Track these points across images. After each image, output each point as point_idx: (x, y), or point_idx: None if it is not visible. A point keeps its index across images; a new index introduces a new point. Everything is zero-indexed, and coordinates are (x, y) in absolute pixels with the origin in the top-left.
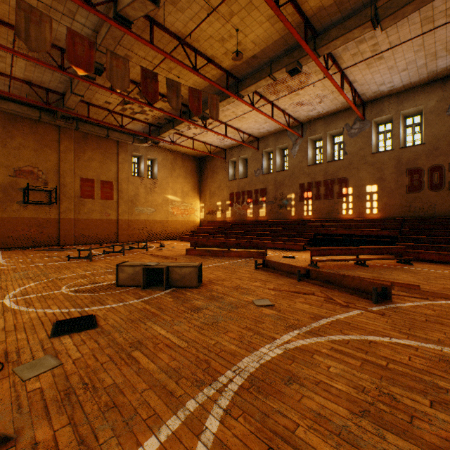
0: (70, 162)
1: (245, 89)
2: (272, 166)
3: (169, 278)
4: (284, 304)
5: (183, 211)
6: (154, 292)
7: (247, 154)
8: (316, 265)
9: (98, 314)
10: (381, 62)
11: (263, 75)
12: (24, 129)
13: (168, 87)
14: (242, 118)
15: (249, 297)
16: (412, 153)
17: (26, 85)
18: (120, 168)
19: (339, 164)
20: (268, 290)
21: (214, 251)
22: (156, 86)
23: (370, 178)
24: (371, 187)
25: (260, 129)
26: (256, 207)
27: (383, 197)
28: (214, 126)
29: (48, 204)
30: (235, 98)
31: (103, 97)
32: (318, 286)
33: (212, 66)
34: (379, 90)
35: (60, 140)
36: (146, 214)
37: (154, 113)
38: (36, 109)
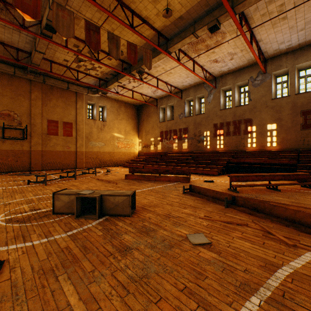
0: (39, 108)
1: (173, 46)
2: (192, 111)
3: (103, 207)
4: (221, 240)
5: (126, 145)
6: (86, 221)
7: (173, 102)
8: (235, 190)
9: (9, 259)
10: (284, 22)
11: (187, 33)
12: (3, 82)
13: (109, 39)
14: (169, 73)
15: (182, 229)
16: (305, 98)
17: (0, 45)
18: (78, 112)
19: (245, 108)
20: (199, 219)
21: (148, 176)
22: (98, 38)
23: (270, 118)
24: (271, 125)
25: (183, 83)
26: (180, 141)
27: (281, 133)
28: (148, 80)
29: (22, 139)
30: (164, 54)
31: (62, 55)
32: (247, 214)
33: (146, 27)
34: (279, 48)
35: (31, 90)
36: (98, 147)
37: (102, 69)
38: (11, 66)
